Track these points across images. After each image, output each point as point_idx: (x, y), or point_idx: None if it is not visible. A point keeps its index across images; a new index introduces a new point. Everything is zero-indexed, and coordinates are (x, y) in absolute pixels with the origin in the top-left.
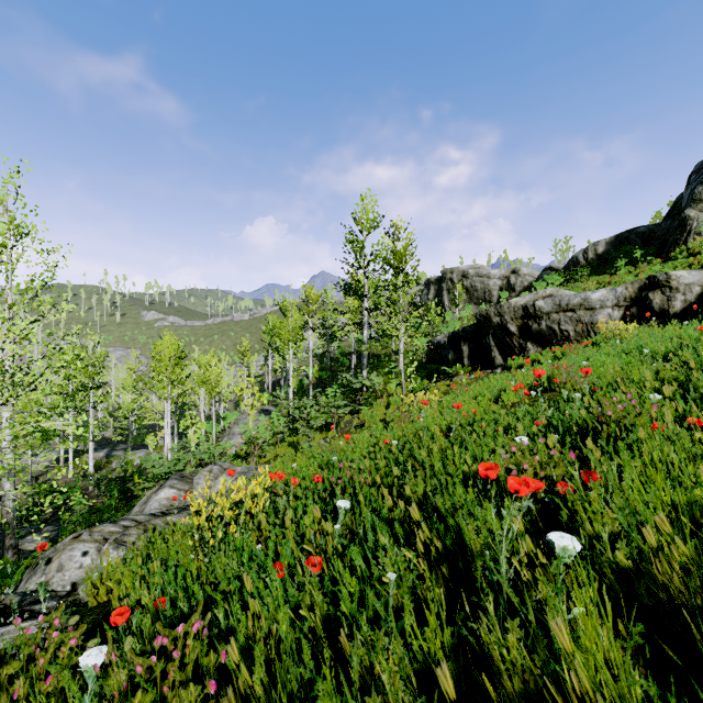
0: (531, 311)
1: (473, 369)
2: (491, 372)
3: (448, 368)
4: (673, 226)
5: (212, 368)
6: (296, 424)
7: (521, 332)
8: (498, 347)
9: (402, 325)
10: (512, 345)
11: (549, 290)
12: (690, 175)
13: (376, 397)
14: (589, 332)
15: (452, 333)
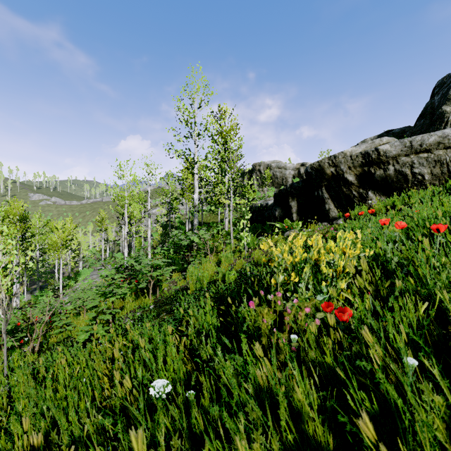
0: (373, 156)
1: (303, 224)
2: (330, 224)
3: (279, 223)
4: (426, 123)
5: (59, 231)
6: (111, 287)
7: (360, 181)
8: (332, 199)
9: (231, 183)
10: (351, 195)
11: (386, 138)
12: (434, 88)
13: (205, 253)
14: (450, 173)
15: (278, 190)
